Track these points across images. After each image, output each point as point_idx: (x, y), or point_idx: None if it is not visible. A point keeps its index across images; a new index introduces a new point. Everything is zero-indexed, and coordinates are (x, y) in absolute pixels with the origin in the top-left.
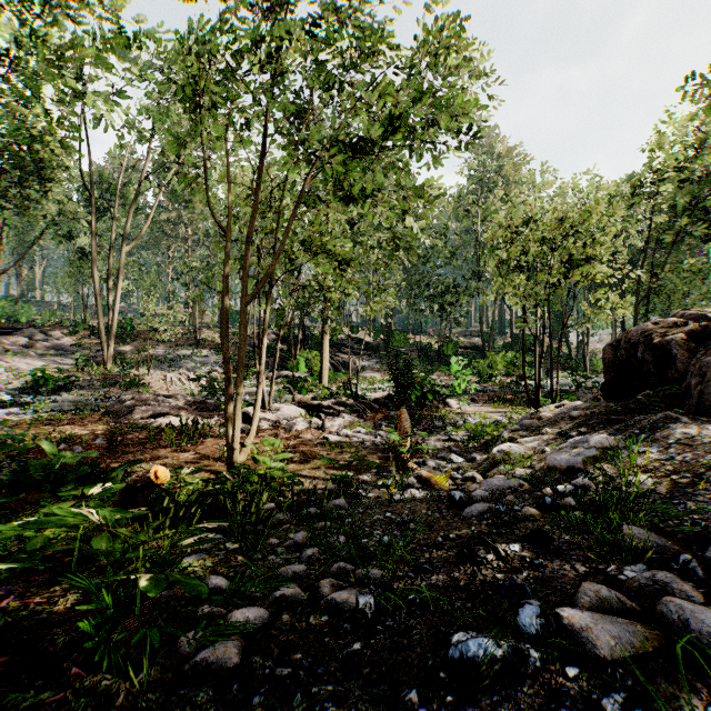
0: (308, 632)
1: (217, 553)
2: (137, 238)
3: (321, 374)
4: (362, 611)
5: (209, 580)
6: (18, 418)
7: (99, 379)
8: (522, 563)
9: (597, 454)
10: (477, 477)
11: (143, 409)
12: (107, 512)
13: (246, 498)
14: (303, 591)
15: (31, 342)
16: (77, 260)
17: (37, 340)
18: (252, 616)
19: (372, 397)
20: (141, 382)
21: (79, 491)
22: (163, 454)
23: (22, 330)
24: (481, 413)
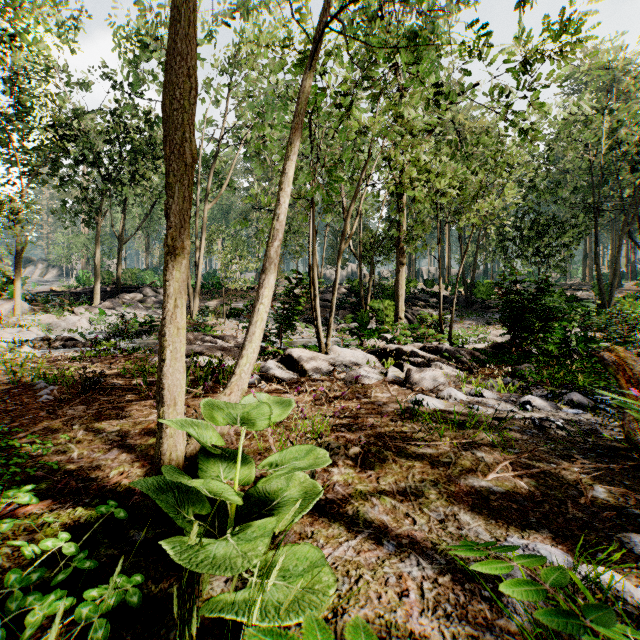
0: None
1: None
2: (217, 196)
3: (397, 317)
4: None
5: None
6: (79, 354)
7: None
8: None
9: None
10: None
11: None
12: None
13: None
14: None
15: (144, 298)
16: None
17: (149, 296)
18: None
19: (468, 347)
20: (216, 330)
21: None
22: (131, 410)
23: (140, 289)
24: None
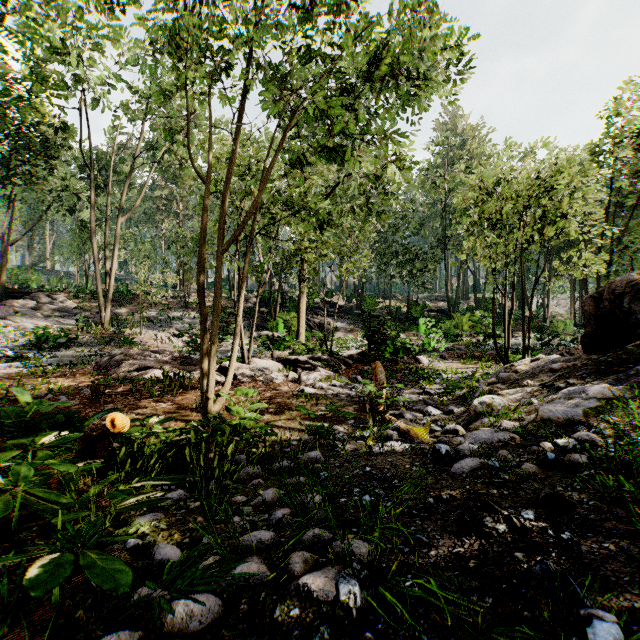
0: (271, 635)
1: (174, 513)
2: (131, 209)
3: (298, 332)
4: (344, 606)
5: (157, 549)
6: (17, 371)
7: (96, 337)
8: (546, 538)
9: (598, 406)
10: (459, 429)
11: (130, 363)
12: (28, 466)
13: (215, 449)
14: (269, 567)
15: (38, 305)
16: (79, 231)
17: (44, 303)
18: (198, 608)
19: (346, 353)
20: (134, 340)
21: (28, 440)
22: (143, 405)
23: (31, 294)
24: (452, 369)
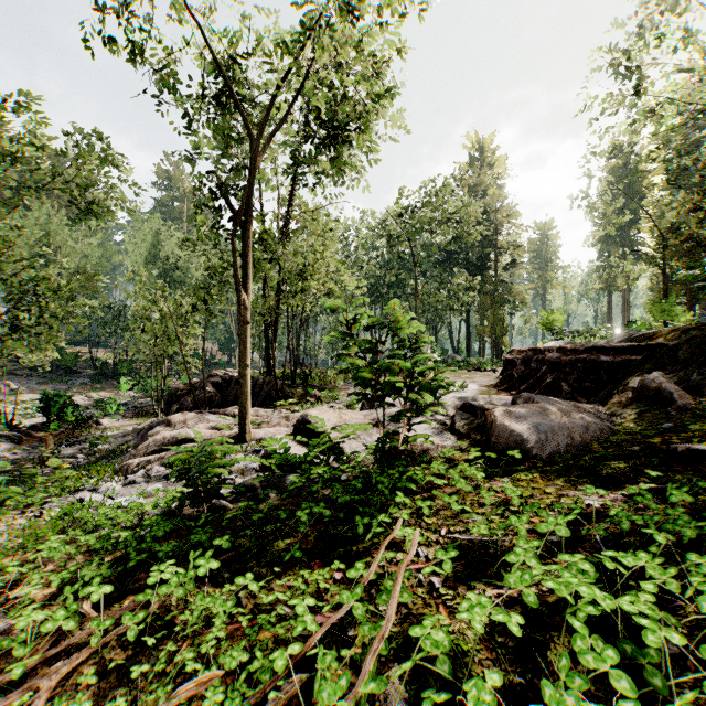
0: None
1: None
2: None
3: None
4: None
5: None
6: None
7: None
8: None
9: (124, 444)
10: (82, 460)
11: None
12: None
13: None
14: None
15: None
16: None
17: None
18: None
19: (31, 424)
20: None
21: None
22: None
23: None
24: (122, 427)
